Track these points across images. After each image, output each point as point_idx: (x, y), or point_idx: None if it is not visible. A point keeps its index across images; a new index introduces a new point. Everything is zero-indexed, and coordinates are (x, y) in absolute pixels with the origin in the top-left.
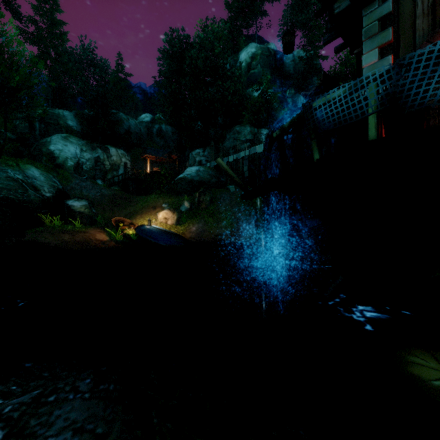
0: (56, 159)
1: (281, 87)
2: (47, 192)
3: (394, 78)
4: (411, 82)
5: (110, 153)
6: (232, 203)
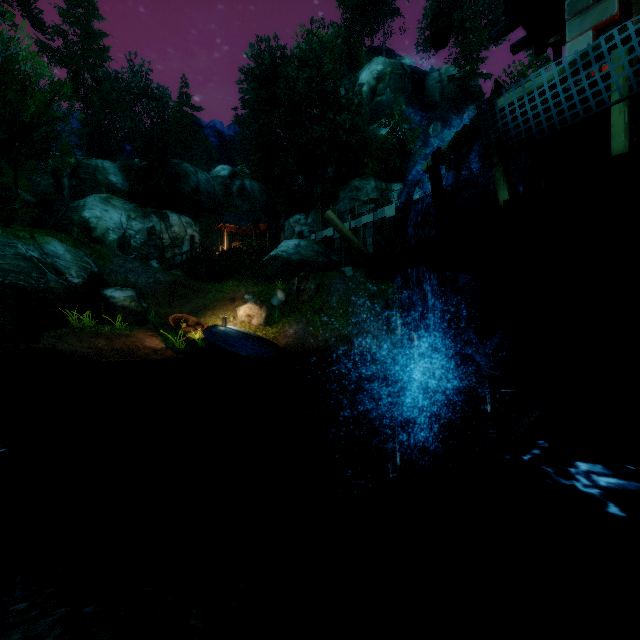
0: (93, 231)
1: (421, 122)
2: (75, 276)
3: None
4: None
5: (170, 222)
6: (348, 294)
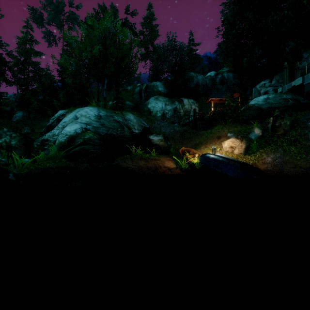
0: (151, 113)
1: None
2: (136, 129)
3: None
4: None
5: (183, 103)
6: None
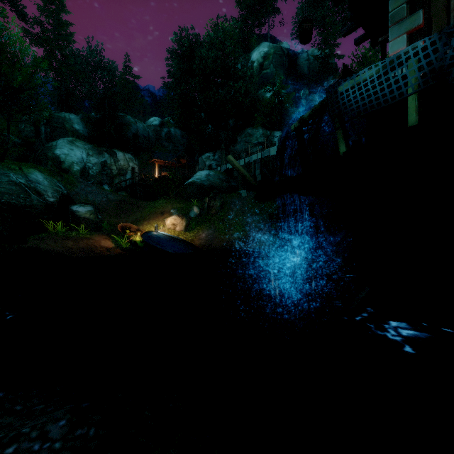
0: (62, 164)
1: (295, 88)
2: (51, 197)
3: (441, 50)
4: None
5: (117, 157)
6: (243, 209)
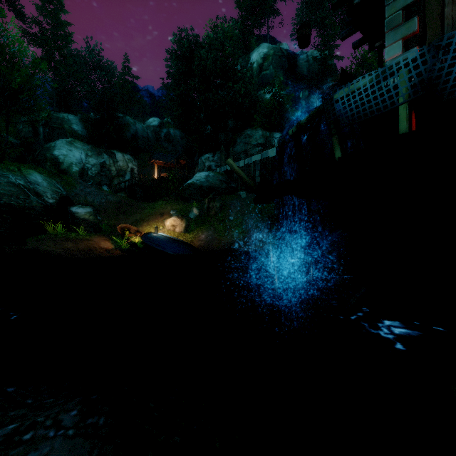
0: (61, 165)
1: (294, 89)
2: (50, 198)
3: (429, 62)
4: (449, 66)
5: (116, 158)
6: (243, 210)
